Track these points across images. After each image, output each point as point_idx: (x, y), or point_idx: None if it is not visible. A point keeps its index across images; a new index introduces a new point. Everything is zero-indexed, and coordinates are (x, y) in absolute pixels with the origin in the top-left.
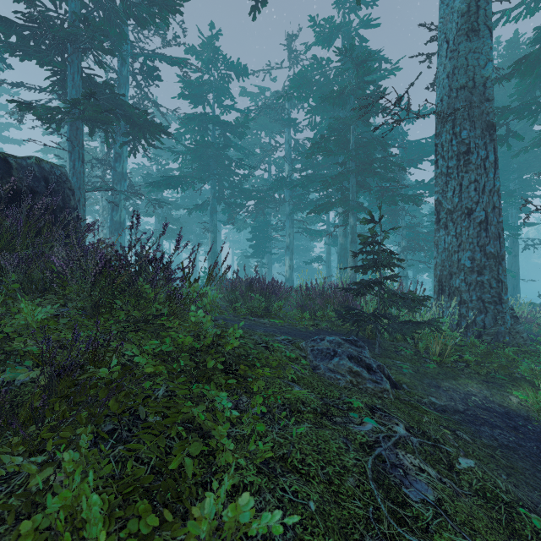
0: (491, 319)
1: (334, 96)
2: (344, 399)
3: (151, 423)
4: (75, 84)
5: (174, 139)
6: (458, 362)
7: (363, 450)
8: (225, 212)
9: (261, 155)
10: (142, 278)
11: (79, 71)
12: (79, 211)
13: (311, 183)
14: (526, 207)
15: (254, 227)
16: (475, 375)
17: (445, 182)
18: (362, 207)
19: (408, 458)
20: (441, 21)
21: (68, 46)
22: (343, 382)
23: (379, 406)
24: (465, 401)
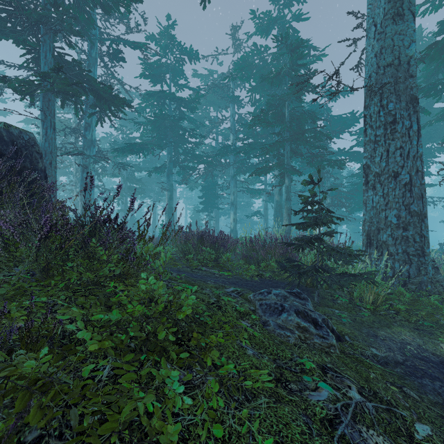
0: (415, 270)
1: (272, 76)
2: (296, 360)
3: (87, 426)
4: (47, 61)
5: (136, 111)
6: (390, 310)
7: (324, 428)
8: (179, 174)
9: (210, 126)
10: (96, 238)
11: (51, 50)
12: (51, 173)
13: (252, 149)
14: (427, 171)
15: (204, 187)
16: (406, 323)
17: (374, 148)
18: (295, 170)
19: (372, 436)
20: (369, 7)
21: (41, 28)
22: (293, 339)
23: (330, 365)
24: (402, 351)
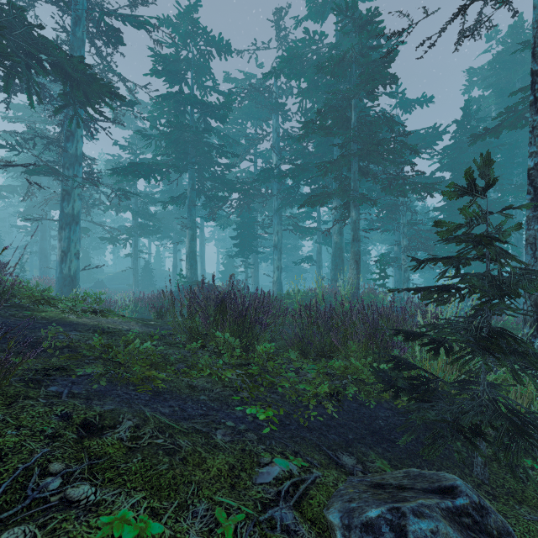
0: None
1: (333, 63)
2: None
3: None
4: None
5: (143, 118)
6: None
7: None
8: (206, 207)
9: (247, 145)
10: None
11: None
12: None
13: (303, 171)
14: None
15: (239, 224)
16: None
17: None
18: (366, 198)
19: None
20: None
21: None
22: None
23: None
24: None
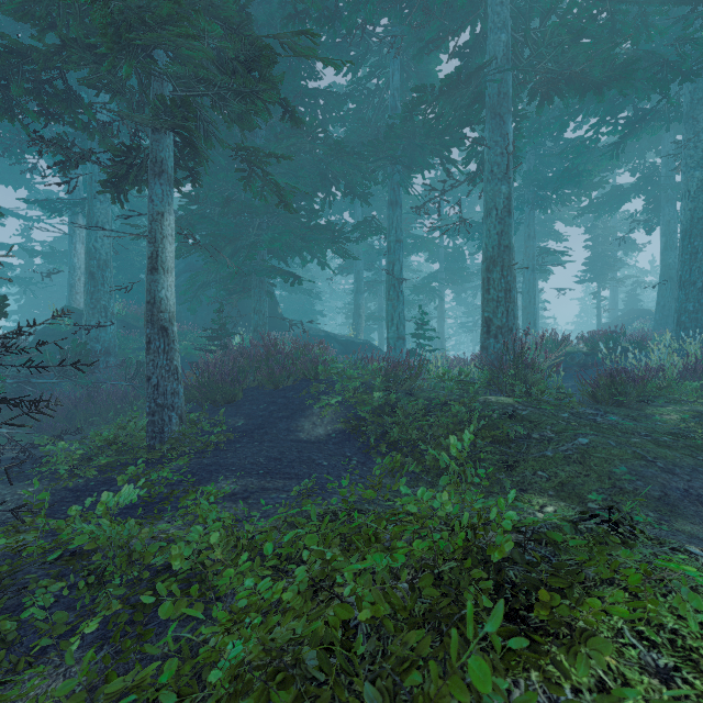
0: None
1: None
2: None
3: None
4: None
5: None
6: None
7: None
8: None
9: None
10: None
11: None
12: None
13: None
14: None
15: None
16: None
17: None
18: None
19: None
20: None
21: None
22: None
23: None
24: None
